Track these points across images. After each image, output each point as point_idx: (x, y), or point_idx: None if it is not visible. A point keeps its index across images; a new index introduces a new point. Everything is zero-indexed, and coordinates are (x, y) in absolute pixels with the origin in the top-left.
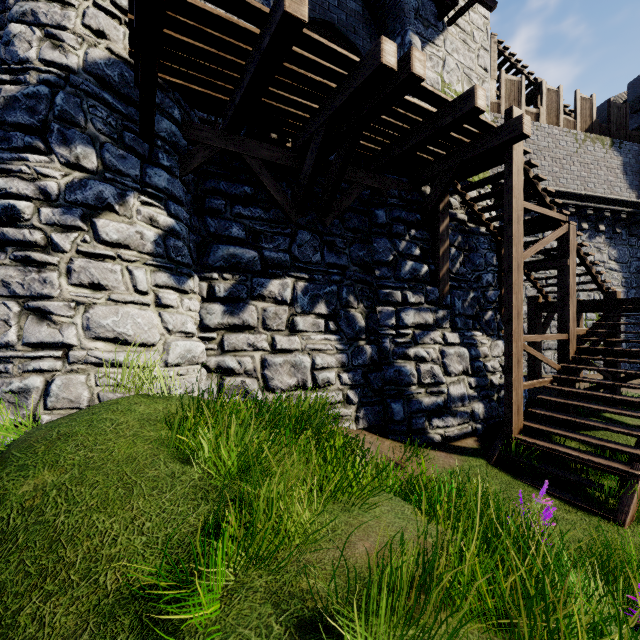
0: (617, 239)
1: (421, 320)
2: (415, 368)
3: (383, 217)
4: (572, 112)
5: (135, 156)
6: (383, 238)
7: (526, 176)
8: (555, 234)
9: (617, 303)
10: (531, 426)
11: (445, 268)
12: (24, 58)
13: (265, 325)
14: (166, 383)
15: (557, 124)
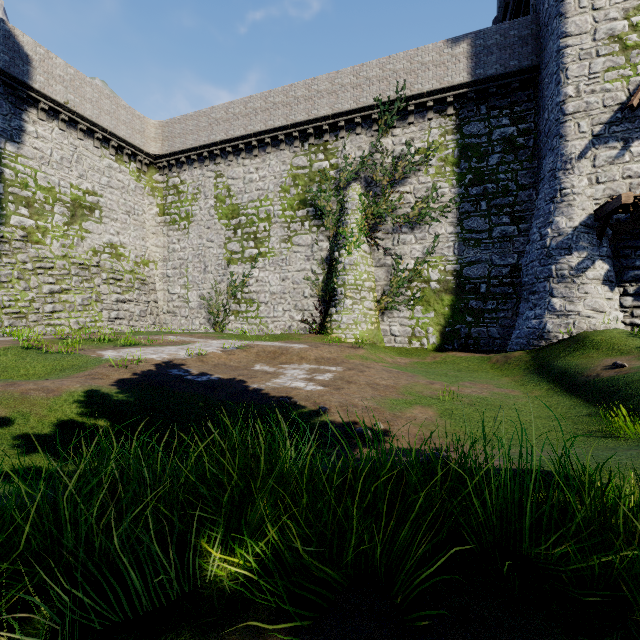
0: None
1: None
2: None
3: None
4: None
5: (595, 246)
6: None
7: None
8: None
9: None
10: None
11: None
12: (561, 228)
13: None
14: (609, 326)
15: None
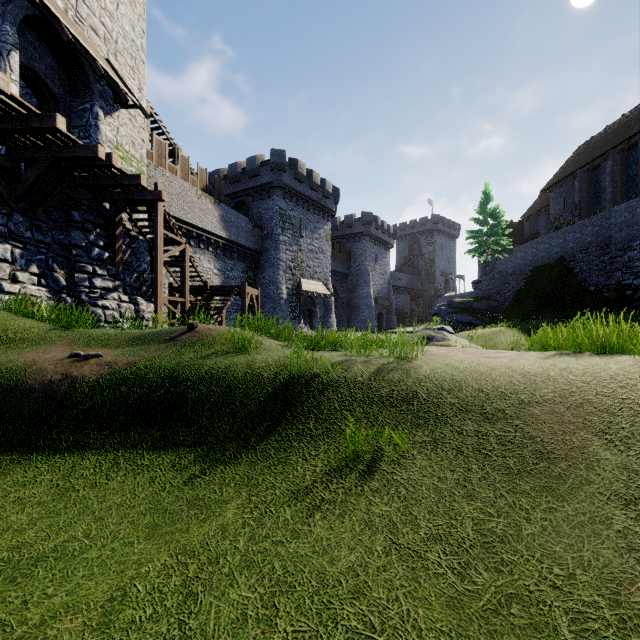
0: (219, 257)
1: (106, 285)
2: (103, 313)
3: (78, 217)
4: (196, 174)
5: None
6: (78, 230)
7: (165, 217)
8: (179, 249)
9: (209, 288)
10: None
11: (120, 256)
12: None
13: None
14: None
15: (187, 179)
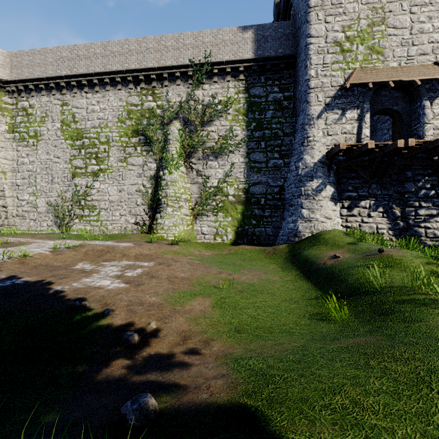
0: None
1: (429, 213)
2: (424, 231)
3: (409, 174)
4: None
5: (326, 176)
6: (409, 182)
7: None
8: None
9: None
10: None
11: None
12: (307, 163)
13: (359, 215)
14: (334, 228)
15: None
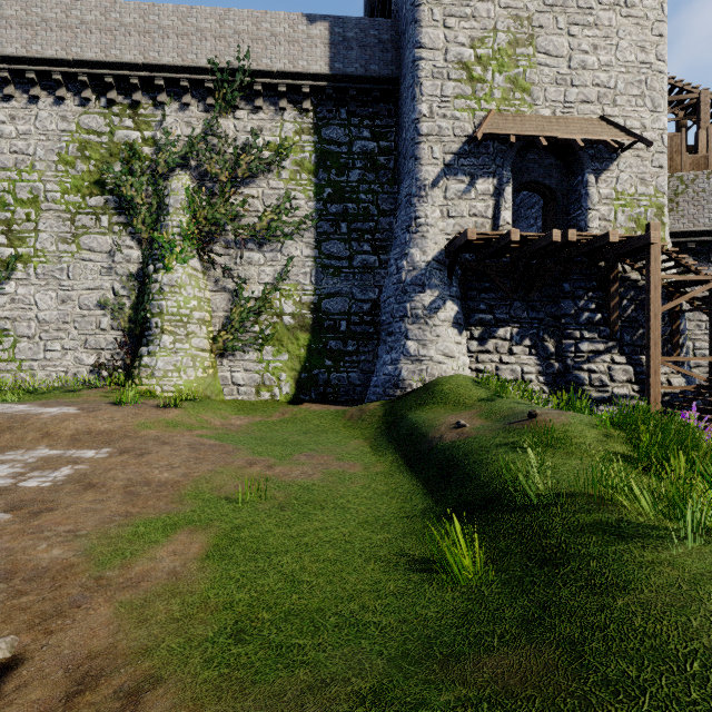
0: None
1: (594, 348)
2: (588, 376)
3: (567, 288)
4: None
5: (446, 285)
6: (568, 300)
7: (669, 257)
8: (699, 290)
9: None
10: (664, 410)
11: (615, 315)
12: (416, 261)
13: (497, 351)
14: (458, 372)
15: None
